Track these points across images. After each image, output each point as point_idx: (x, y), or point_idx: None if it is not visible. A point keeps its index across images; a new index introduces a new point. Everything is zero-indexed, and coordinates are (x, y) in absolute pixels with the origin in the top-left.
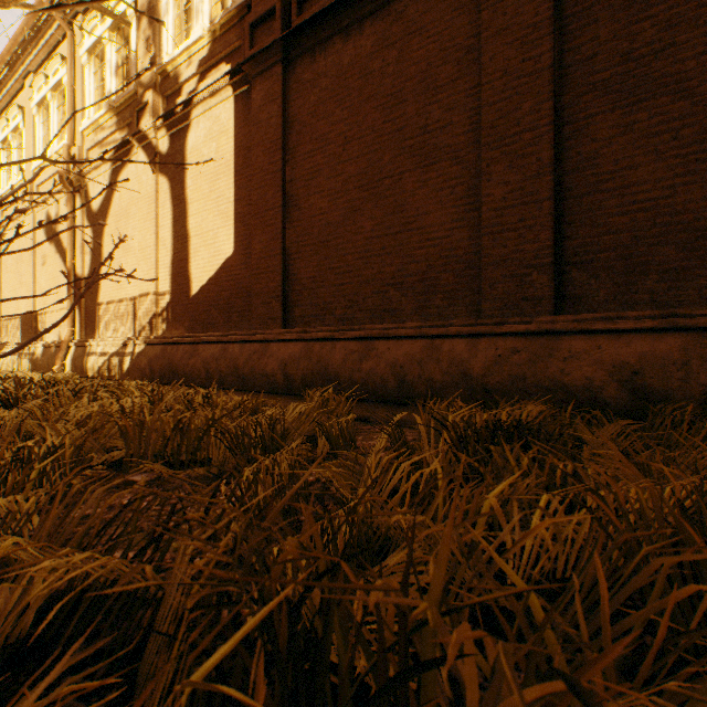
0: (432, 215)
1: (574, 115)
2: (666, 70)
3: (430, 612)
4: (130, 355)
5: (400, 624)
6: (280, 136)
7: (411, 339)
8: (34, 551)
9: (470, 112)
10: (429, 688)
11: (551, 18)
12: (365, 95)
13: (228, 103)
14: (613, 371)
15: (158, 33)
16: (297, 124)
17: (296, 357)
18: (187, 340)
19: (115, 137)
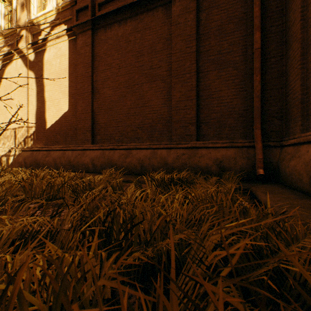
0: (154, 101)
1: (203, 70)
2: (231, 59)
3: (137, 212)
4: (13, 156)
5: (131, 218)
6: (90, 61)
7: (146, 149)
8: (8, 223)
9: (168, 63)
10: (137, 230)
11: (195, 34)
12: (127, 50)
13: (65, 42)
14: (214, 161)
15: (28, 3)
16: (98, 57)
17: (98, 156)
18: (44, 149)
19: (3, 49)
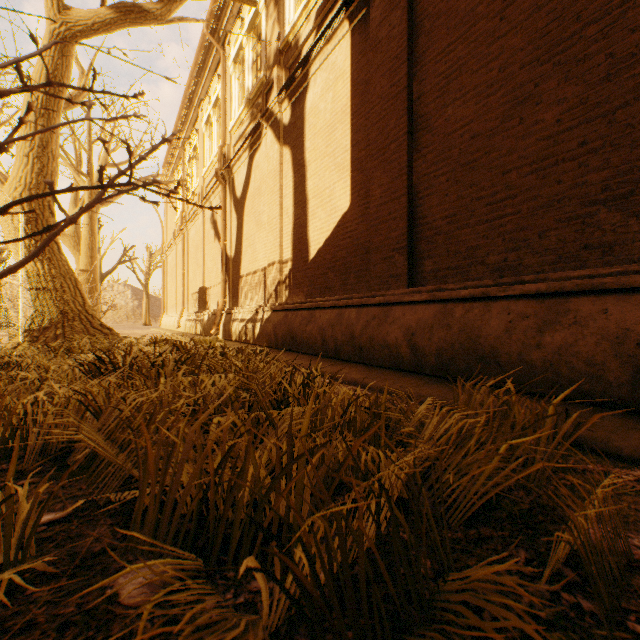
0: None
1: None
2: None
3: None
4: (260, 321)
5: None
6: (403, 46)
7: None
8: None
9: None
10: None
11: None
12: None
13: (343, 42)
14: None
15: (282, 11)
16: (427, 20)
17: (427, 324)
18: (304, 306)
19: (251, 127)
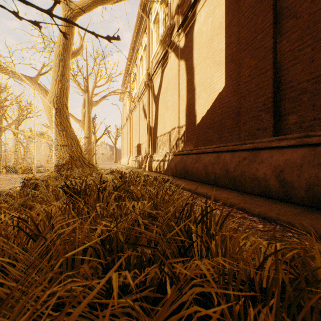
0: None
1: None
2: None
3: None
4: (167, 161)
5: None
6: None
7: None
8: None
9: None
10: None
11: None
12: None
13: None
14: None
15: None
16: None
17: (295, 163)
18: (193, 152)
19: (162, 55)
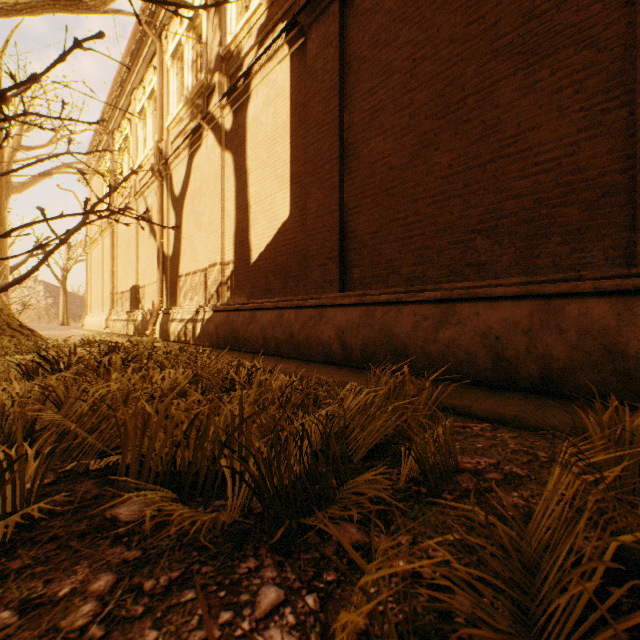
0: (542, 129)
1: None
2: None
3: None
4: (201, 321)
5: None
6: (336, 80)
7: (511, 300)
8: None
9: None
10: None
11: None
12: (439, 0)
13: (284, 63)
14: None
15: (223, 18)
16: (355, 62)
17: (354, 324)
18: (246, 307)
19: (191, 126)
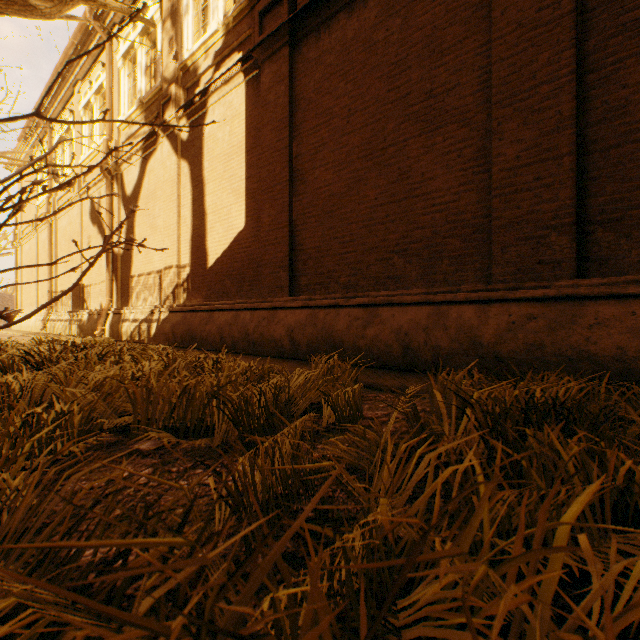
0: (438, 180)
1: (600, 61)
2: None
3: None
4: (157, 321)
5: None
6: (286, 114)
7: (416, 306)
8: None
9: (478, 71)
10: None
11: None
12: (368, 66)
13: (239, 89)
14: None
15: (180, 33)
16: (303, 101)
17: (302, 323)
18: (204, 308)
19: (144, 129)
